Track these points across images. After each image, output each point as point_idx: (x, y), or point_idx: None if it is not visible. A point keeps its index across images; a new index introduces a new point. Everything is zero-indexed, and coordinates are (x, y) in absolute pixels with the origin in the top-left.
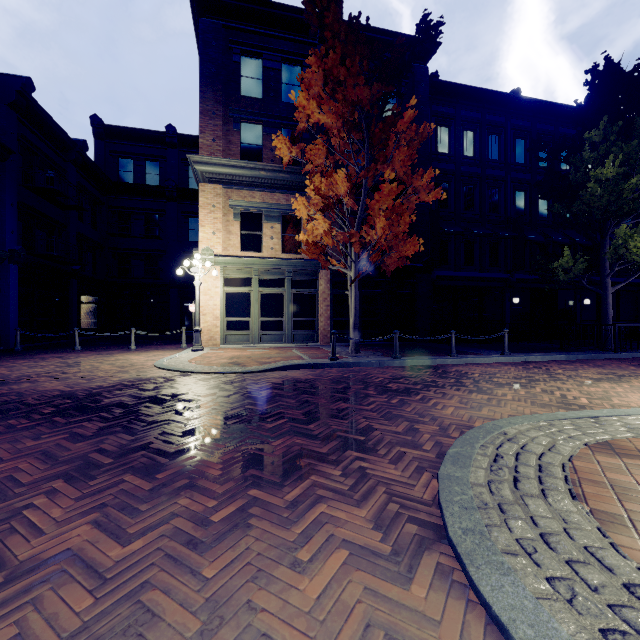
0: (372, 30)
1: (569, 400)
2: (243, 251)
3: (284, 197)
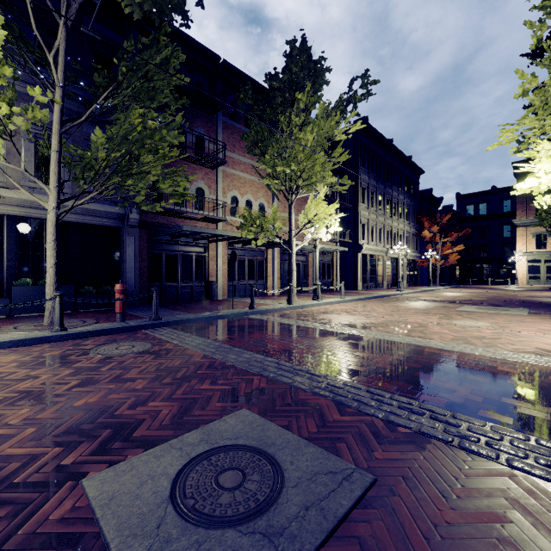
0: None
1: None
2: (536, 249)
3: None
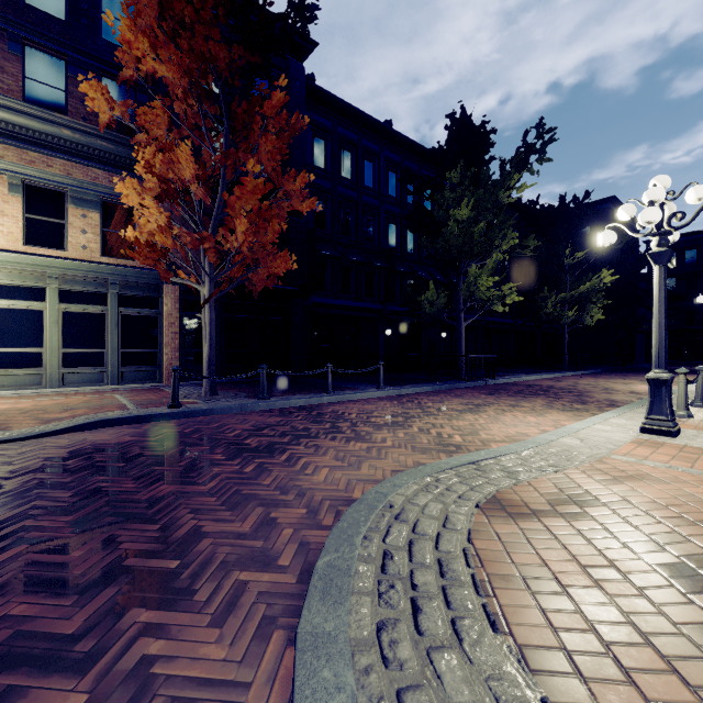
0: None
1: (445, 439)
2: (29, 245)
3: (106, 176)
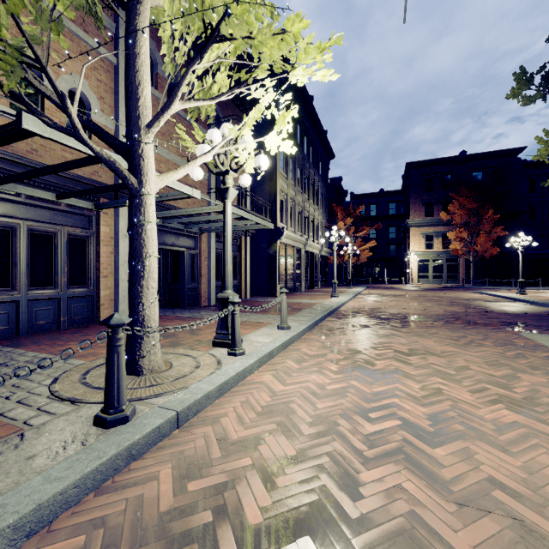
0: (486, 153)
1: None
2: (425, 249)
3: (443, 227)
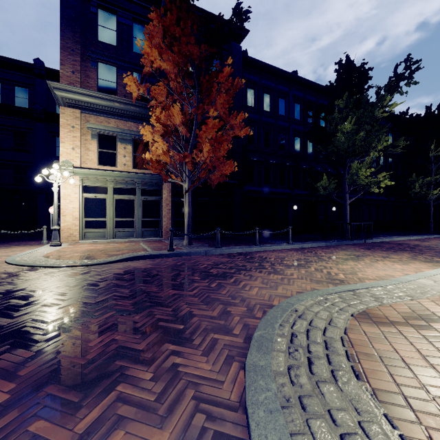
0: (202, 11)
1: (333, 276)
2: (100, 165)
3: (135, 125)
